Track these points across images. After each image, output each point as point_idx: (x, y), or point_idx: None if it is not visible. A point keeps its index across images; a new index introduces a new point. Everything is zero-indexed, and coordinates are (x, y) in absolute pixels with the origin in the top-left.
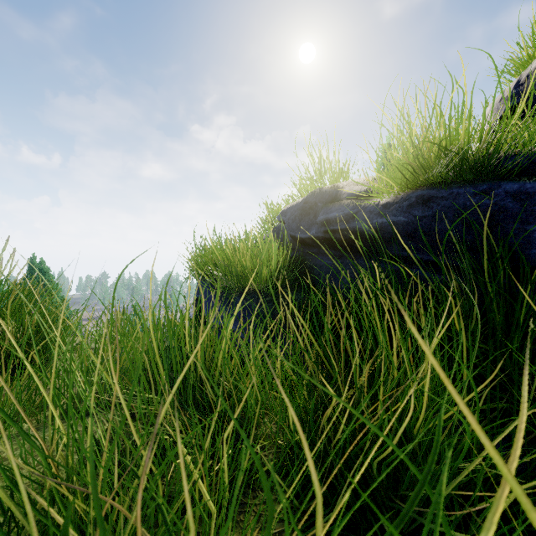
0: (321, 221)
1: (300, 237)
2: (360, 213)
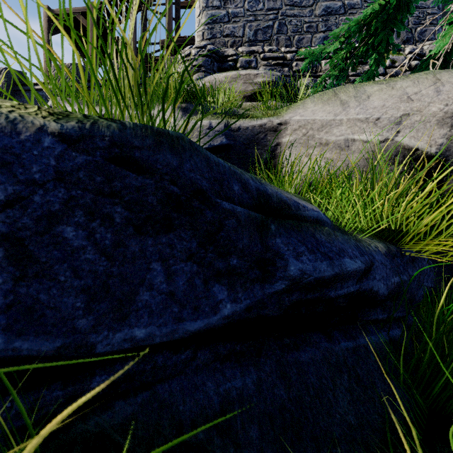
0: (321, 278)
1: (126, 346)
2: (377, 266)
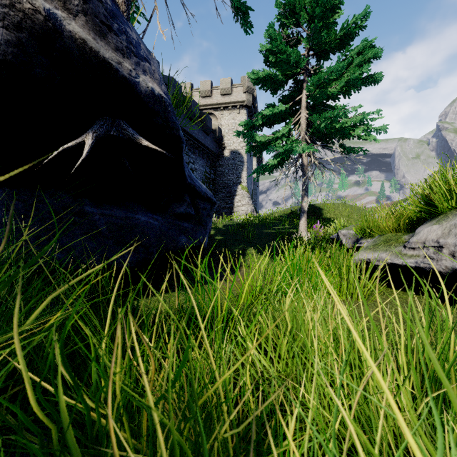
0: None
1: None
2: None
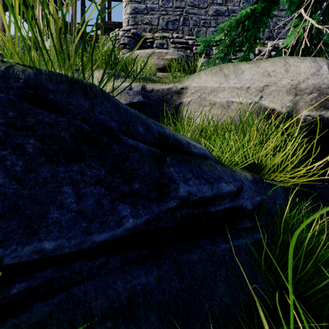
0: (203, 197)
1: (35, 257)
2: (245, 189)
